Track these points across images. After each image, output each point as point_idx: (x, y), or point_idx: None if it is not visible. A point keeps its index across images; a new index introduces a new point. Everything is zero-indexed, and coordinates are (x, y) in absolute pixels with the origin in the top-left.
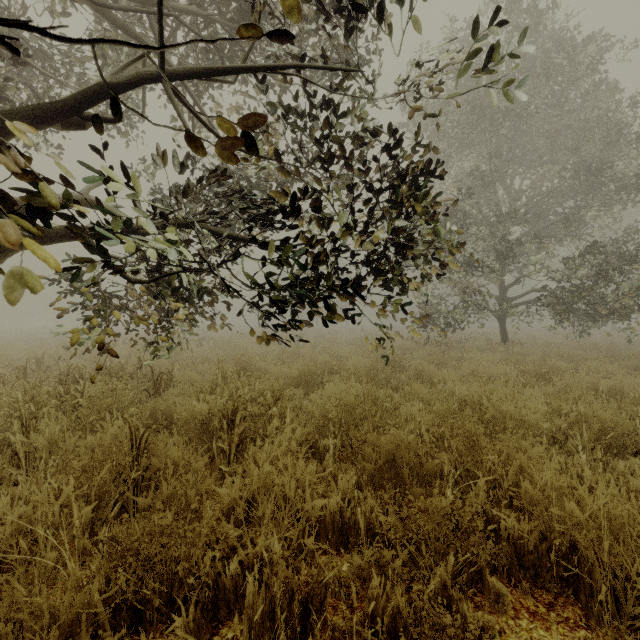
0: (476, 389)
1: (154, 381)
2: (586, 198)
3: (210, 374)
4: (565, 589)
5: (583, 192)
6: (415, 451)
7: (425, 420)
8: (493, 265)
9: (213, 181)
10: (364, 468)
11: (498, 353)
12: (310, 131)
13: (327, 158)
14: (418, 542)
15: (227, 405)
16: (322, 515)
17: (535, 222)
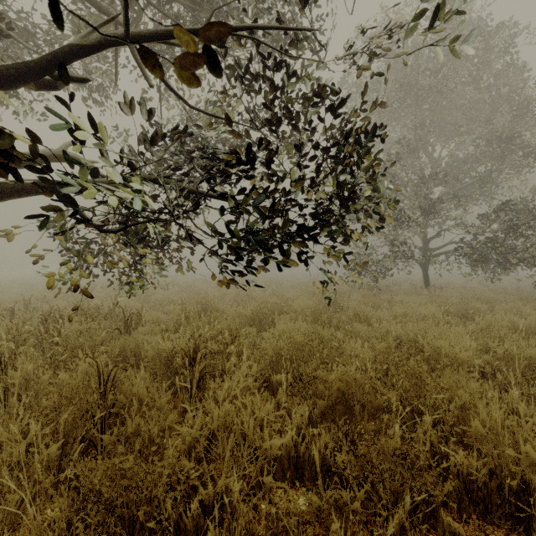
0: (411, 328)
1: (125, 321)
2: (498, 163)
3: (175, 314)
4: (516, 526)
5: (495, 158)
6: (363, 387)
7: (367, 357)
8: (419, 220)
9: (176, 139)
10: (315, 402)
11: (423, 296)
12: (265, 94)
13: (281, 117)
14: (373, 479)
15: (189, 343)
16: (278, 450)
17: (453, 184)
